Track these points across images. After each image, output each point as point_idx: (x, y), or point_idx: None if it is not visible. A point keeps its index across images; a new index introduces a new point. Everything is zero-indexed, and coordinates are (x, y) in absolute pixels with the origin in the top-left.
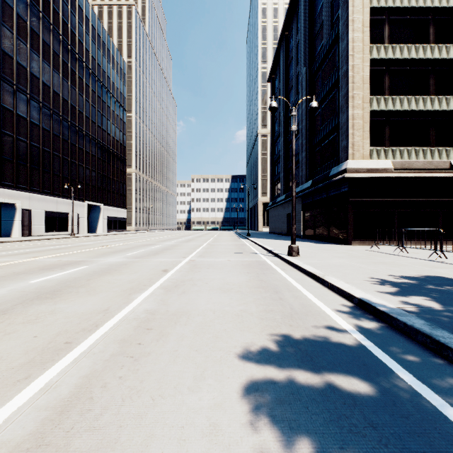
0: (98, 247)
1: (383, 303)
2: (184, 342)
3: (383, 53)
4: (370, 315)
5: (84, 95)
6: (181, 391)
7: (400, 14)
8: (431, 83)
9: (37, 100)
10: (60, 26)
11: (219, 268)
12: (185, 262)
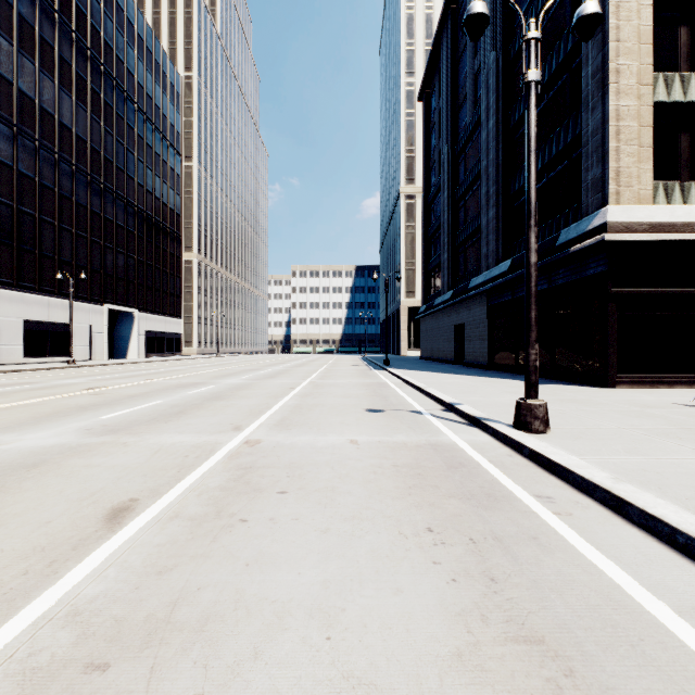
0: (74, 391)
1: None
2: None
3: None
4: None
5: (103, 122)
6: None
7: None
8: None
9: (7, 122)
10: None
11: (320, 493)
12: (227, 451)
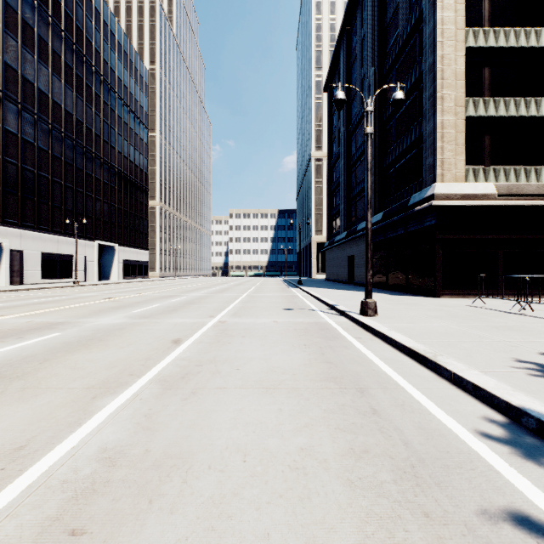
0: (99, 300)
1: None
2: None
3: (482, 39)
4: None
5: (94, 108)
6: None
7: None
8: None
9: (31, 112)
10: (62, 19)
11: (260, 336)
12: (211, 324)
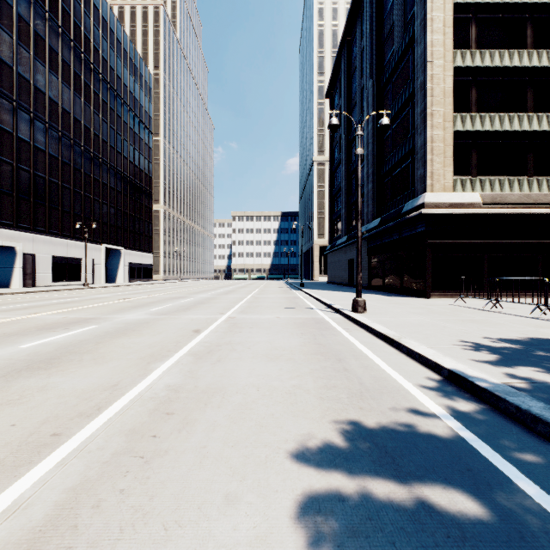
0: (115, 300)
1: (484, 376)
2: (216, 433)
3: (469, 60)
4: (466, 393)
5: (101, 115)
6: (208, 515)
7: (491, 12)
8: (528, 97)
9: (42, 120)
10: (71, 29)
11: (265, 328)
12: (223, 319)
